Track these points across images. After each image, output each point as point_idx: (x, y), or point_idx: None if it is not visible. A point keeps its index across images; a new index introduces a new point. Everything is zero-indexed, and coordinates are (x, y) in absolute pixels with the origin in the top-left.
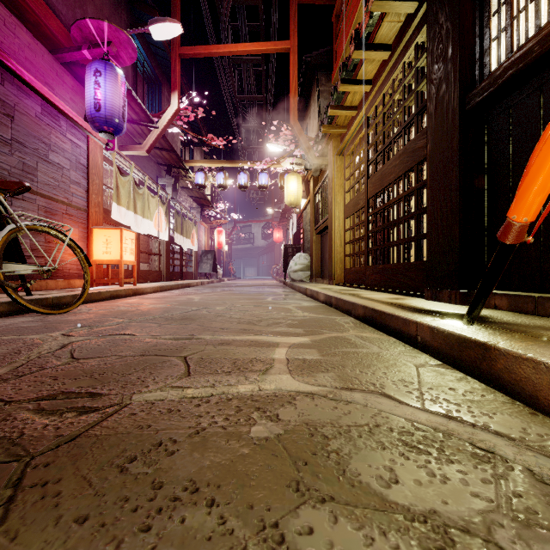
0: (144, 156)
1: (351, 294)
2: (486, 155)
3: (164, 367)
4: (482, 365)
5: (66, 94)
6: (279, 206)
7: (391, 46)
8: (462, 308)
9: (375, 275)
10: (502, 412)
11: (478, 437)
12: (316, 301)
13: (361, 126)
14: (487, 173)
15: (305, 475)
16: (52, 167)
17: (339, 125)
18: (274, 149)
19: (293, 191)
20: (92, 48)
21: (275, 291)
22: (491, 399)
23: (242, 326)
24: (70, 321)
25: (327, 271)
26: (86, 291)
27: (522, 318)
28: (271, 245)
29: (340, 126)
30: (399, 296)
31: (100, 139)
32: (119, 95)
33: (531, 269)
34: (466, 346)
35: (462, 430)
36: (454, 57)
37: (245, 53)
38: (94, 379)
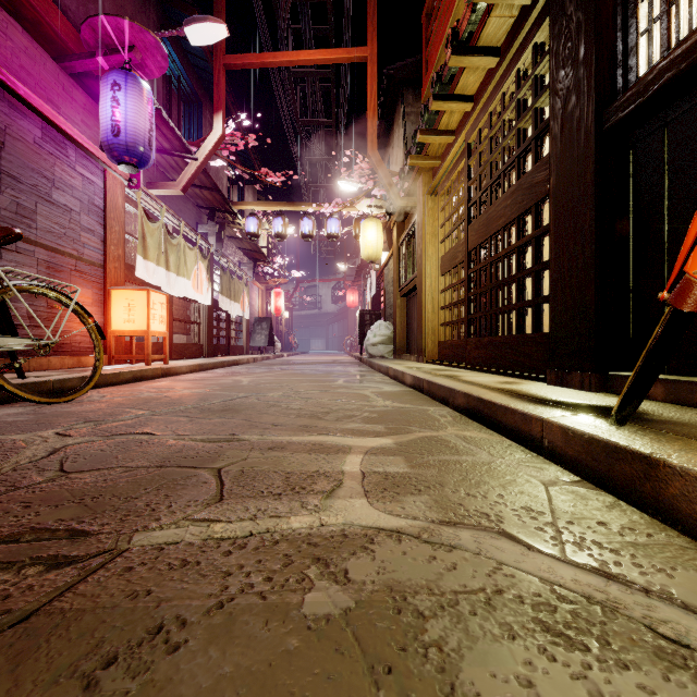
0: (180, 197)
1: (447, 376)
2: (632, 190)
3: (187, 486)
4: (644, 487)
5: (76, 114)
6: (354, 261)
7: (500, 50)
8: (601, 398)
9: (478, 350)
10: (685, 566)
11: (658, 615)
12: (401, 384)
13: (460, 156)
14: (633, 214)
15: (388, 696)
16: (57, 209)
17: (431, 155)
18: (347, 187)
19: (371, 241)
20: (109, 54)
21: (348, 371)
22: (662, 541)
23: (303, 420)
24: (73, 414)
25: (416, 345)
26: (97, 372)
27: (689, 414)
28: (344, 311)
29: (433, 157)
30: (511, 380)
31: (121, 174)
32: (145, 116)
33: (696, 345)
34: (618, 458)
35: (631, 600)
36: (587, 58)
37: (309, 63)
38: (84, 506)
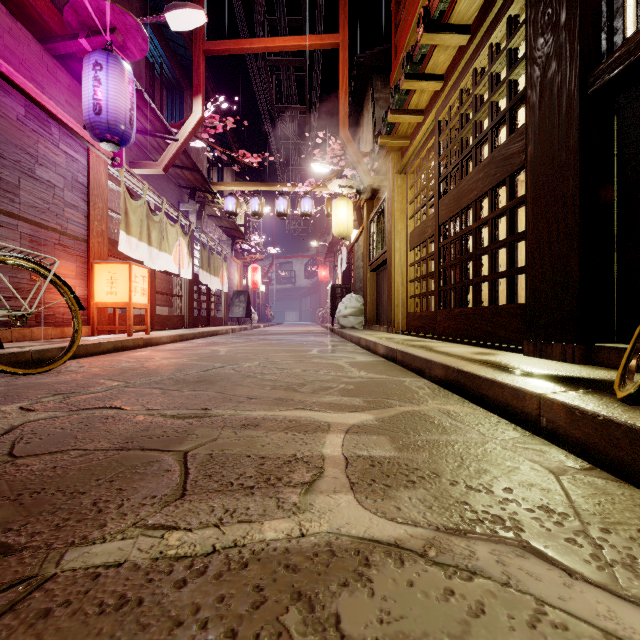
0: (162, 177)
1: (420, 346)
2: (617, 156)
3: (146, 475)
4: None
5: (60, 94)
6: (325, 239)
7: (471, 28)
8: (590, 371)
9: (449, 321)
10: None
11: None
12: (374, 354)
13: (429, 135)
14: (618, 181)
15: None
16: (40, 185)
17: (401, 135)
18: (319, 169)
19: (342, 219)
20: (91, 36)
21: (321, 341)
22: None
23: (278, 393)
24: (45, 386)
25: (385, 317)
26: (75, 343)
27: None
28: (316, 285)
29: (402, 137)
30: (485, 350)
31: (105, 152)
32: (126, 95)
33: None
34: None
35: None
36: (570, 21)
37: (284, 49)
38: (19, 505)
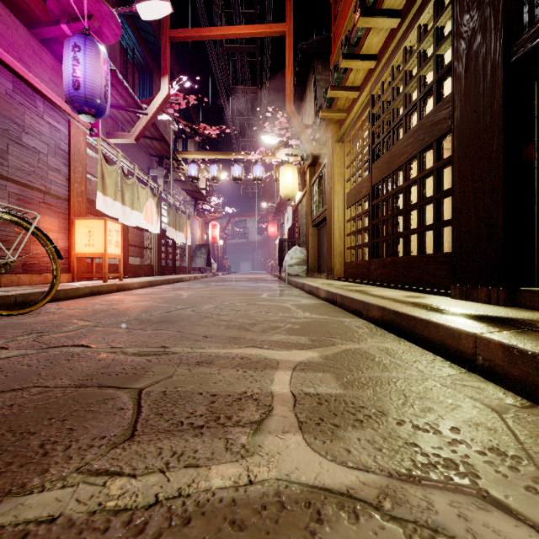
0: (134, 146)
1: (357, 291)
2: (537, 118)
3: (99, 414)
4: None
5: (45, 73)
6: (274, 201)
7: (401, 12)
8: (515, 312)
9: (381, 269)
10: None
11: None
12: (316, 297)
13: (364, 108)
14: (538, 140)
15: None
16: (27, 150)
17: (339, 109)
18: (269, 140)
19: (289, 182)
20: (71, 22)
21: (270, 286)
22: None
23: (231, 332)
24: (23, 325)
25: (325, 266)
26: (54, 288)
27: None
28: (266, 239)
29: (340, 110)
30: (415, 294)
31: (84, 124)
32: (101, 73)
33: None
34: None
35: None
36: None
37: (239, 37)
38: None
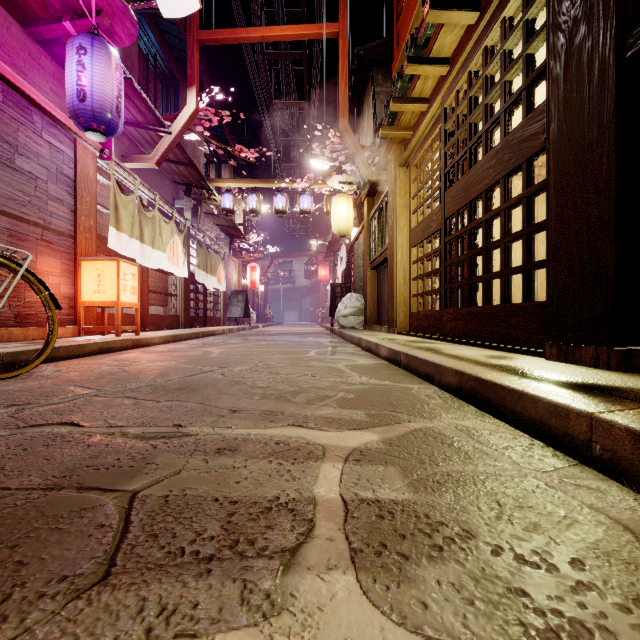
0: (156, 172)
1: (426, 348)
2: None
3: (67, 535)
4: None
5: (44, 82)
6: (325, 239)
7: (481, 4)
8: (635, 380)
9: (456, 321)
10: None
11: None
12: (375, 356)
13: (434, 124)
14: None
15: None
16: (21, 176)
17: (403, 125)
18: (319, 165)
19: (342, 216)
20: (76, 19)
21: (320, 342)
22: None
23: (267, 403)
24: (4, 394)
25: (386, 316)
26: (50, 345)
27: None
28: (316, 284)
29: (405, 128)
30: (499, 353)
31: (92, 144)
32: (112, 82)
33: None
34: None
35: None
36: None
37: (282, 39)
38: None
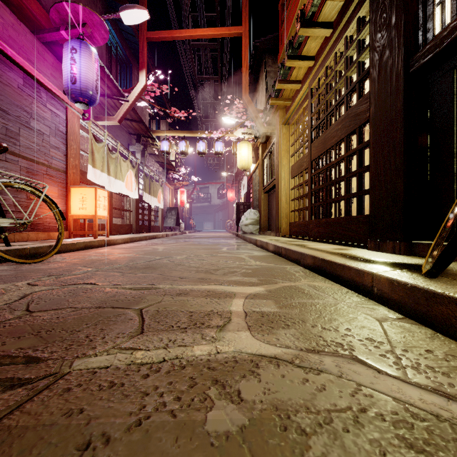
0: (117, 127)
1: (298, 245)
2: (429, 114)
3: (117, 322)
4: None
5: (47, 69)
6: (232, 171)
7: (333, 24)
8: (409, 259)
9: (318, 228)
10: None
11: None
12: (266, 251)
13: (305, 98)
14: (430, 131)
15: None
16: (34, 133)
17: (285, 97)
18: (228, 121)
19: (244, 156)
20: (69, 29)
21: (229, 242)
22: None
23: (200, 275)
24: (41, 270)
25: (274, 225)
26: (60, 242)
27: None
28: (226, 203)
29: (286, 99)
30: (342, 247)
31: (77, 110)
32: (93, 70)
33: None
34: (436, 302)
35: None
36: (398, 23)
37: (203, 37)
38: (39, 337)
